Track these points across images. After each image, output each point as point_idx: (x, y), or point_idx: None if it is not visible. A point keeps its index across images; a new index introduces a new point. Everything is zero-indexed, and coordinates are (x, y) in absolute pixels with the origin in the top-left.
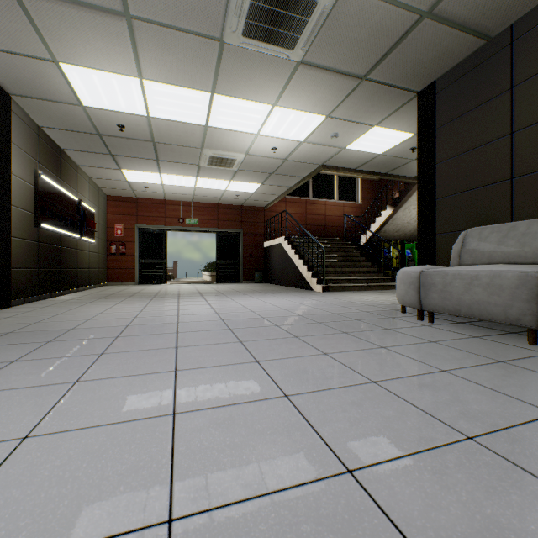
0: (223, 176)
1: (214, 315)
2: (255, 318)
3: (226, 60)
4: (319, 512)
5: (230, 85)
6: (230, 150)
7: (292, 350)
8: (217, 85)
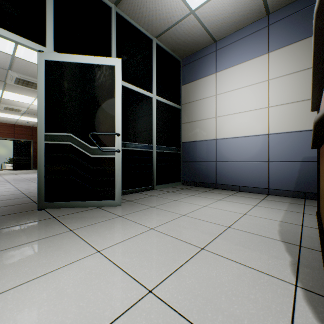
0: (15, 114)
1: (3, 179)
2: (21, 179)
3: (9, 85)
4: (8, 189)
5: (12, 90)
6: (18, 106)
7: (25, 182)
8: (5, 89)
